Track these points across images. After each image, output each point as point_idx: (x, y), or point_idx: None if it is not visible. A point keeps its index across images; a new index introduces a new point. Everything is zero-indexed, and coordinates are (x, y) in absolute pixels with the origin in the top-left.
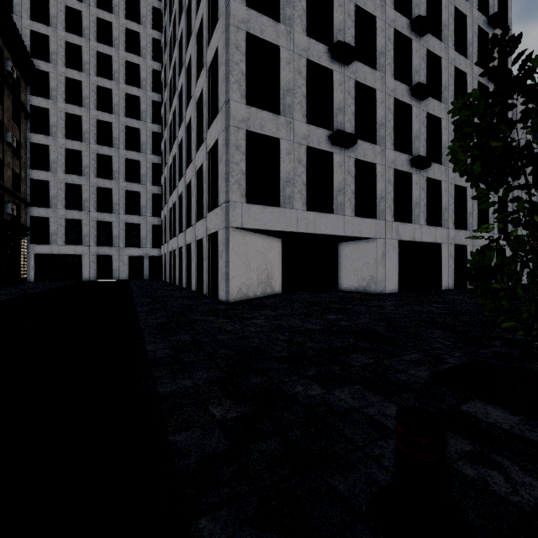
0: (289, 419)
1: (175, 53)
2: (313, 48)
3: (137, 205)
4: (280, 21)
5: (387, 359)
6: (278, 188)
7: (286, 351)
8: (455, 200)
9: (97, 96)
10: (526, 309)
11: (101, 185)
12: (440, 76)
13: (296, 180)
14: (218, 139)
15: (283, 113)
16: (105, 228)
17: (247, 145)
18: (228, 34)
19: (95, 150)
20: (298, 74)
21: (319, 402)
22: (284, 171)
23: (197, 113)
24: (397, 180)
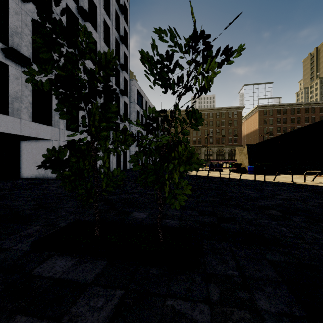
0: None
1: None
2: None
3: None
4: None
5: (2, 239)
6: None
7: None
8: None
9: None
10: (83, 187)
11: None
12: (96, 52)
13: None
14: None
15: None
16: None
17: None
18: None
19: None
20: None
21: None
22: None
23: None
24: None
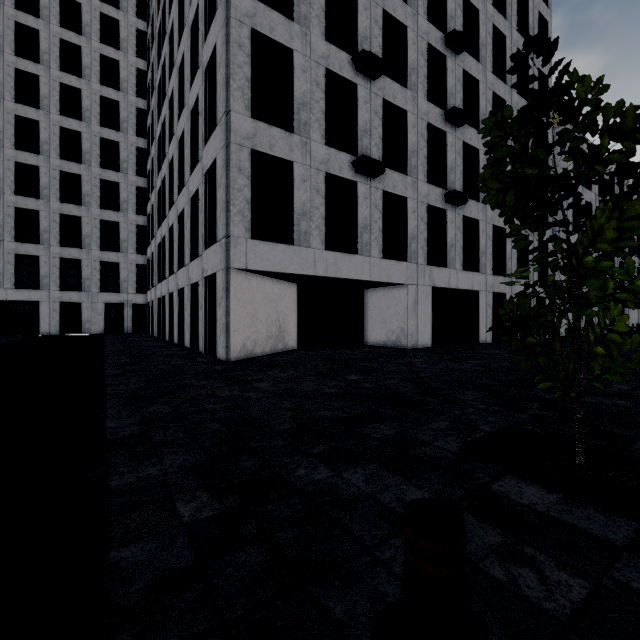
0: (282, 515)
1: (164, 49)
2: (334, 56)
3: (115, 239)
4: (294, 19)
5: (412, 428)
6: (292, 222)
7: (291, 423)
8: (493, 242)
9: (60, 96)
10: (564, 368)
11: (66, 212)
12: (477, 102)
13: (313, 213)
14: (216, 158)
15: (298, 132)
16: (72, 267)
17: (253, 168)
18: (228, 28)
19: (57, 166)
20: (316, 85)
21: (323, 489)
22: (299, 201)
23: (191, 126)
24: (430, 217)
